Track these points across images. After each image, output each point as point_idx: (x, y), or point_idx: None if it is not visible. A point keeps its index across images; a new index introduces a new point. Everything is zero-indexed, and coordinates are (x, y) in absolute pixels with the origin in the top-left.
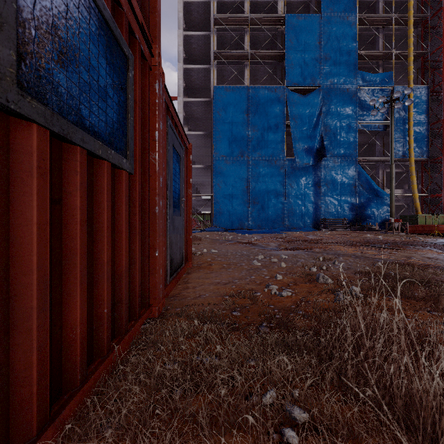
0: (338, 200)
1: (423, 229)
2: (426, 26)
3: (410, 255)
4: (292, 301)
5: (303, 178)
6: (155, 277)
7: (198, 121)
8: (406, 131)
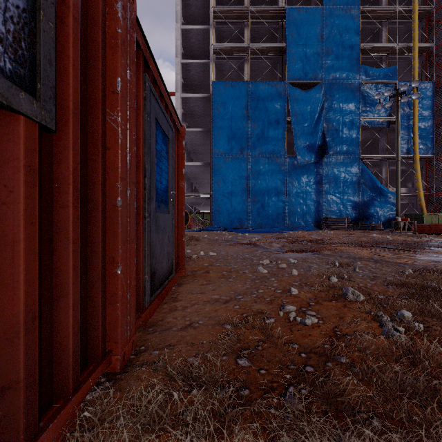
0: (340, 199)
1: (430, 229)
2: (430, 20)
3: (435, 259)
4: (322, 334)
5: (304, 176)
6: (115, 308)
7: (196, 118)
8: (410, 127)
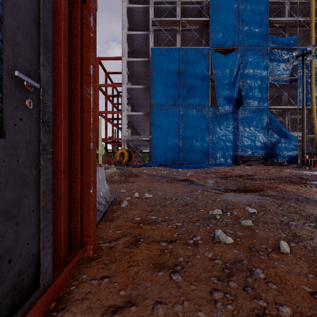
0: (253, 141)
1: None
2: None
3: None
4: None
5: (224, 123)
6: None
7: (139, 79)
8: (308, 84)
